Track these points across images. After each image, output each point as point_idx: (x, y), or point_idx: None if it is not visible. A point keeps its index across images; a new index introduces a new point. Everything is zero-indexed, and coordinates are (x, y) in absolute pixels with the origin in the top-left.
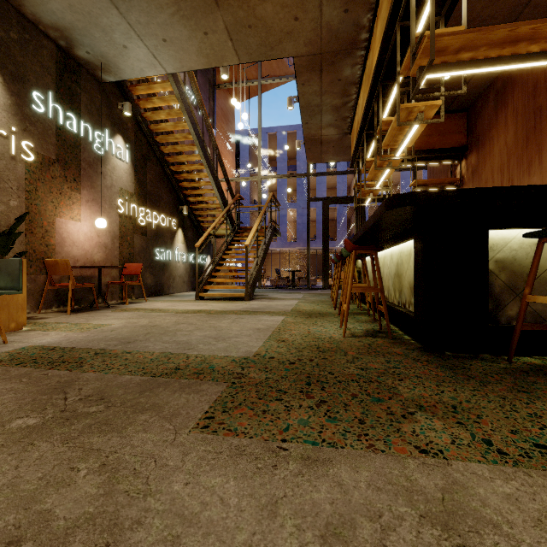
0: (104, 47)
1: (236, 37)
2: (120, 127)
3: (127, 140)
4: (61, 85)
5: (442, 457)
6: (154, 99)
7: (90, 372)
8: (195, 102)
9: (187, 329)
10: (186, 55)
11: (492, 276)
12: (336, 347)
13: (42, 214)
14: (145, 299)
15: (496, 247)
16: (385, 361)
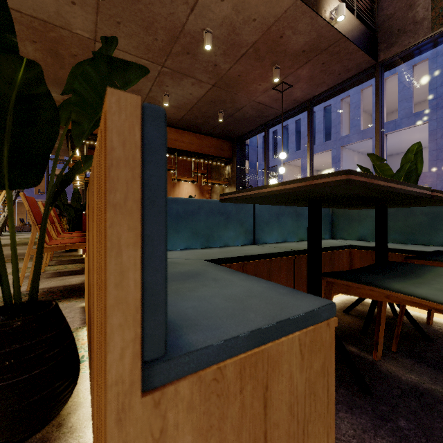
0: None
1: None
2: None
3: None
4: None
5: None
6: None
7: None
8: None
9: None
10: None
11: None
12: None
13: None
14: None
15: None
16: None
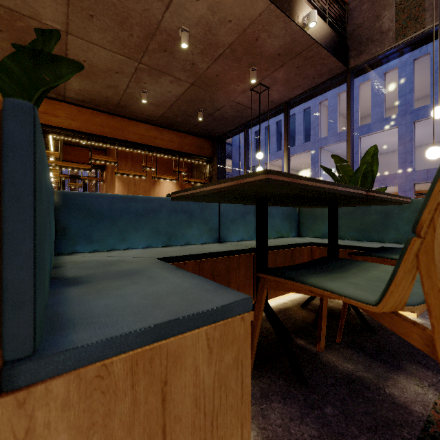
0: None
1: None
2: None
3: None
4: None
5: None
6: None
7: None
8: None
9: None
10: None
11: None
12: None
13: None
14: None
15: None
16: None
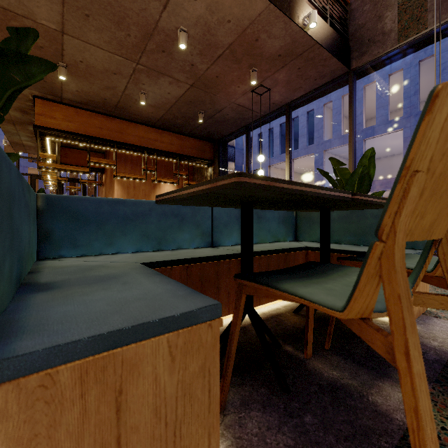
0: None
1: None
2: None
3: None
4: None
5: None
6: None
7: None
8: None
9: None
10: None
11: None
12: None
13: None
14: None
15: None
16: None
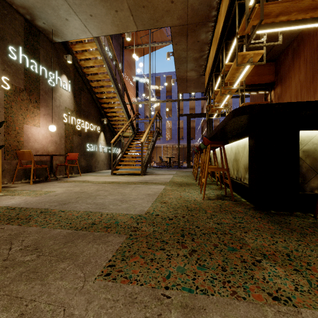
0: (54, 20)
1: (135, 13)
2: (65, 70)
3: (69, 78)
4: (27, 43)
5: (291, 305)
6: (85, 53)
7: (33, 226)
8: (111, 57)
9: (103, 194)
10: (105, 25)
11: (301, 161)
12: (199, 207)
13: (15, 122)
14: (80, 174)
15: (303, 142)
16: (232, 217)
